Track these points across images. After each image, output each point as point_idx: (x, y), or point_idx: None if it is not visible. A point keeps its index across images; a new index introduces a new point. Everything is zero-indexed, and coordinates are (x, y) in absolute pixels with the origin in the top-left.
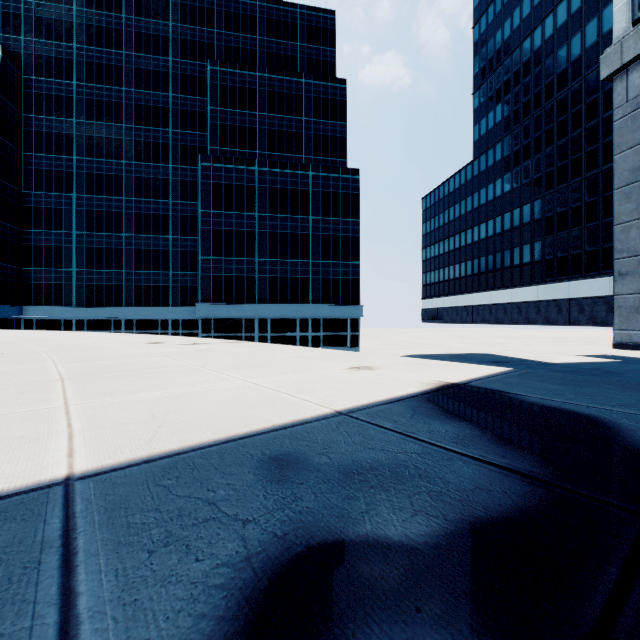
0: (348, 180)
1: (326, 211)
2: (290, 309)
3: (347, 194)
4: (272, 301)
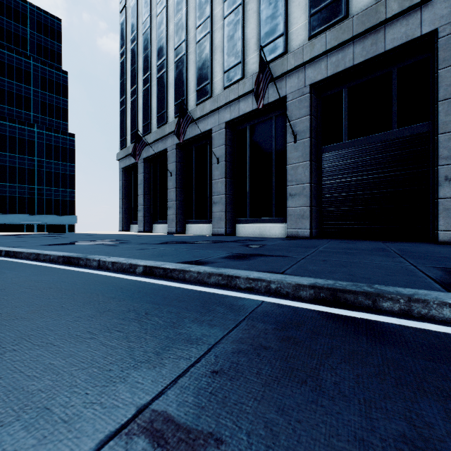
0: (66, 139)
1: (49, 156)
2: (18, 217)
3: (66, 148)
4: (2, 212)
